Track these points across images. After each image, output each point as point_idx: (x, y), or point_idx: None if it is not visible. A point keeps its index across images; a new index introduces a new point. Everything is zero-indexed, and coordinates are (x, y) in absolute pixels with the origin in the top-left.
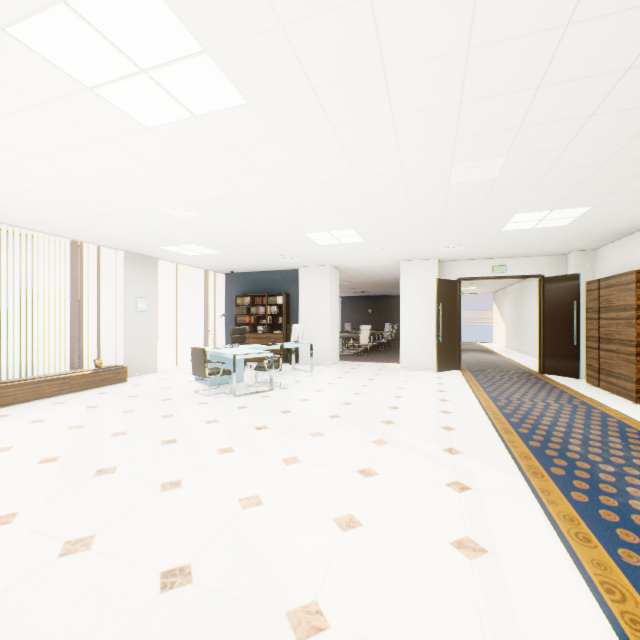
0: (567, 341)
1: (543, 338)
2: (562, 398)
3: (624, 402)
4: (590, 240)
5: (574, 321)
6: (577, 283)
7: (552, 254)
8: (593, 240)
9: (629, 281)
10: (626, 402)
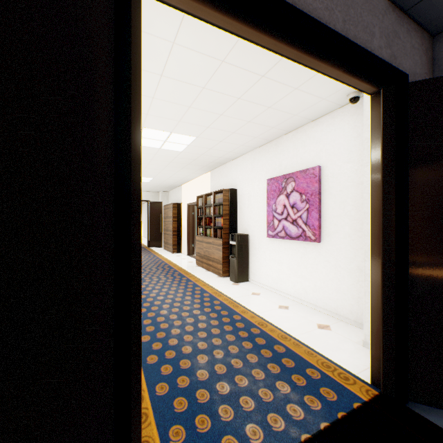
0: (158, 231)
1: (150, 230)
2: (148, 255)
3: (169, 253)
4: (163, 188)
5: (160, 222)
6: (162, 205)
7: (153, 191)
8: (165, 188)
9: (171, 207)
10: (170, 253)
